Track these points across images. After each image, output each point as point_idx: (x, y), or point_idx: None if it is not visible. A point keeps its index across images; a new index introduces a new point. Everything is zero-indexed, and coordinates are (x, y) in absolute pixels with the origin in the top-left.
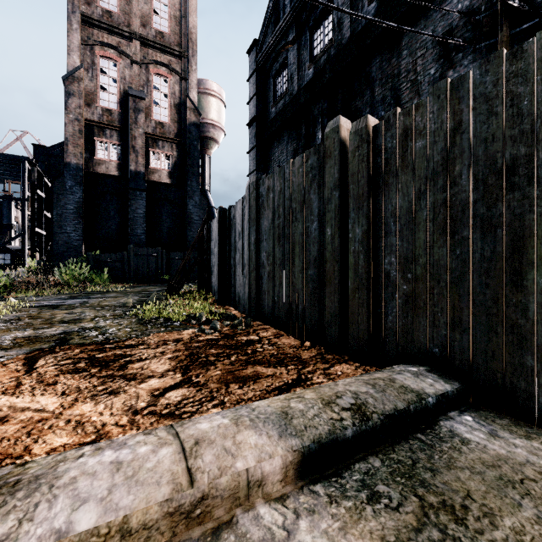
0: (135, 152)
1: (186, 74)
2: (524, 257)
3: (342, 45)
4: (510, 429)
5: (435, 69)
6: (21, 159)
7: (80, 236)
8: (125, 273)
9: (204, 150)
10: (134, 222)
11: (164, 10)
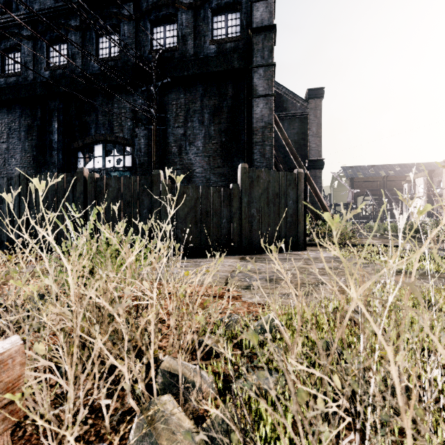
0: None
1: None
2: (131, 222)
3: (75, 73)
4: None
5: (130, 123)
6: None
7: None
8: None
9: None
10: None
11: None
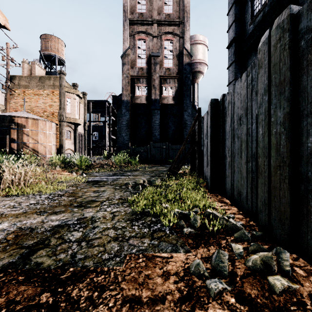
0: (154, 88)
1: (183, 34)
2: None
3: None
4: None
5: None
6: (104, 102)
7: (128, 138)
8: (148, 158)
9: (194, 80)
10: (153, 128)
11: (170, 0)
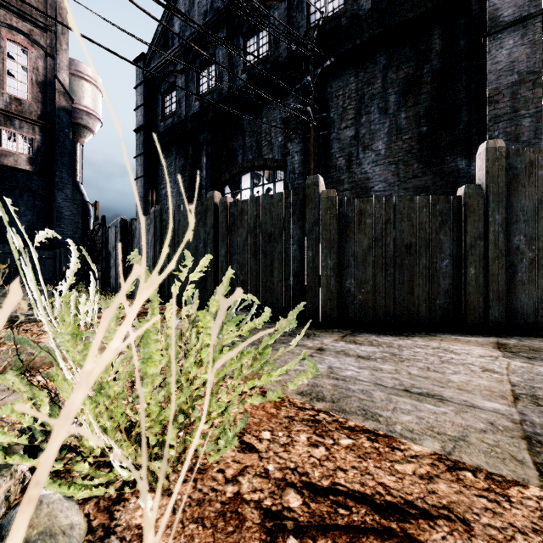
0: None
1: (54, 52)
2: (273, 266)
3: (222, 94)
4: (267, 322)
5: (281, 138)
6: None
7: None
8: None
9: (75, 137)
10: None
11: None
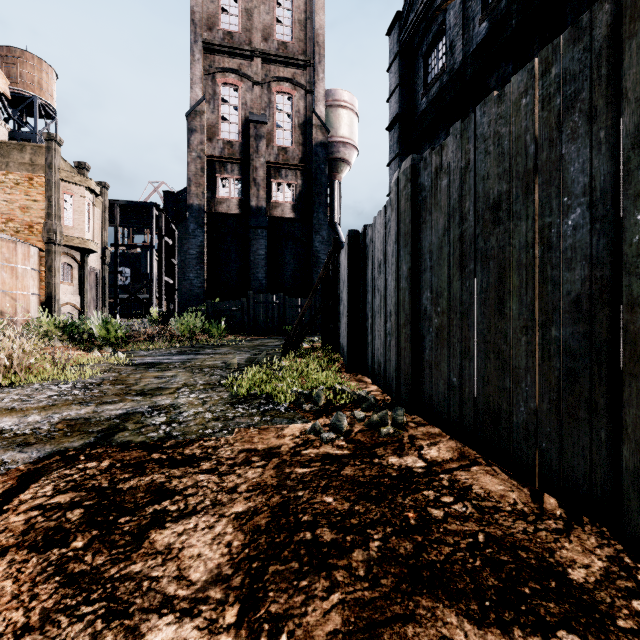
0: (257, 185)
1: (312, 86)
2: None
3: None
4: None
5: None
6: (149, 205)
7: (201, 283)
8: (245, 324)
9: (333, 175)
10: (255, 265)
11: (288, 16)
